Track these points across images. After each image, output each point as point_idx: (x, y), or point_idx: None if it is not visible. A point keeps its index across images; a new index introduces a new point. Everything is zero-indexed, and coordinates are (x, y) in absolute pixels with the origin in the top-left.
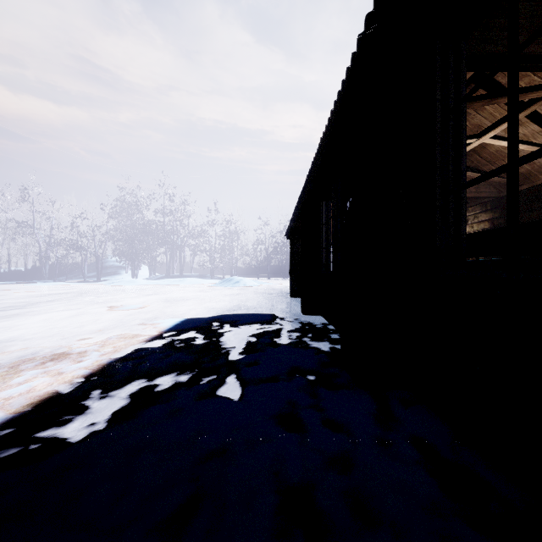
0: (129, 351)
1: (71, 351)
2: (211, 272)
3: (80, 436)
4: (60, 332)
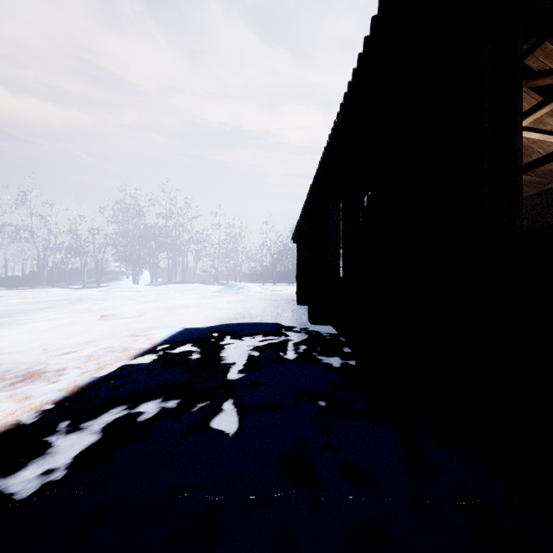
0: (115, 369)
1: (48, 369)
2: (214, 277)
3: (28, 490)
4: (43, 344)
